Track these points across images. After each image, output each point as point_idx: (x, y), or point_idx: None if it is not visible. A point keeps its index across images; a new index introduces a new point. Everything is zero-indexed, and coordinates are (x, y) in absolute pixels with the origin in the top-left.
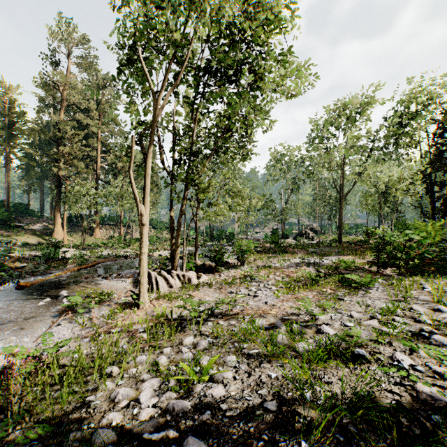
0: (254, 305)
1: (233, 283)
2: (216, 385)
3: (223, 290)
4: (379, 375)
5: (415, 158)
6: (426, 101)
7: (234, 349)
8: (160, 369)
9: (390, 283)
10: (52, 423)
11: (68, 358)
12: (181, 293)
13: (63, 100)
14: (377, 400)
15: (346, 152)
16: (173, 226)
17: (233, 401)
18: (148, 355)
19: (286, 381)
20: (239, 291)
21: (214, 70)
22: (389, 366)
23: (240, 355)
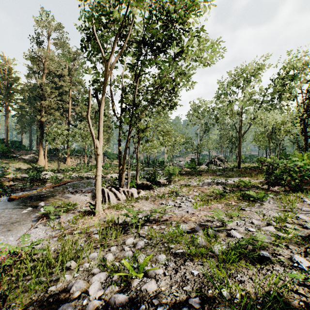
0: (179, 213)
1: (163, 197)
2: (150, 280)
3: (156, 202)
4: (283, 275)
5: (295, 107)
6: (301, 67)
7: (164, 249)
8: (107, 265)
9: (279, 198)
10: (20, 309)
11: (40, 253)
12: (126, 204)
13: (45, 69)
14: (286, 300)
15: (243, 104)
16: (120, 156)
17: (163, 296)
18: (98, 253)
19: (206, 279)
20: (167, 203)
21: (150, 42)
22: (290, 267)
23: (169, 254)
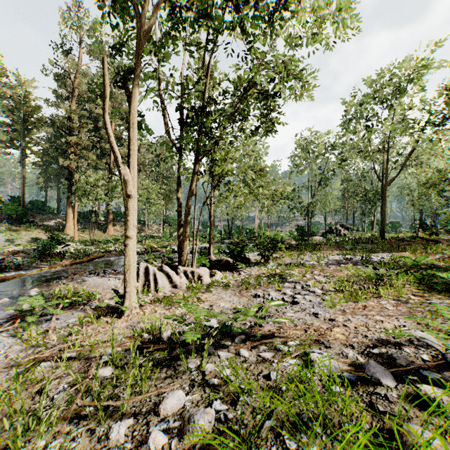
0: (296, 318)
1: (258, 284)
2: None
3: (244, 292)
4: None
5: None
6: None
7: None
8: None
9: None
10: None
11: None
12: (187, 296)
13: (75, 90)
14: None
15: (393, 128)
16: (181, 211)
17: None
18: None
19: None
20: (267, 295)
21: None
22: None
23: None
